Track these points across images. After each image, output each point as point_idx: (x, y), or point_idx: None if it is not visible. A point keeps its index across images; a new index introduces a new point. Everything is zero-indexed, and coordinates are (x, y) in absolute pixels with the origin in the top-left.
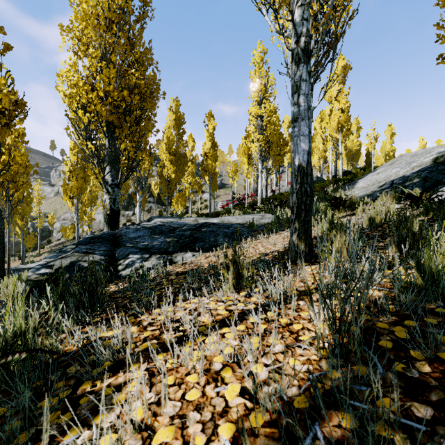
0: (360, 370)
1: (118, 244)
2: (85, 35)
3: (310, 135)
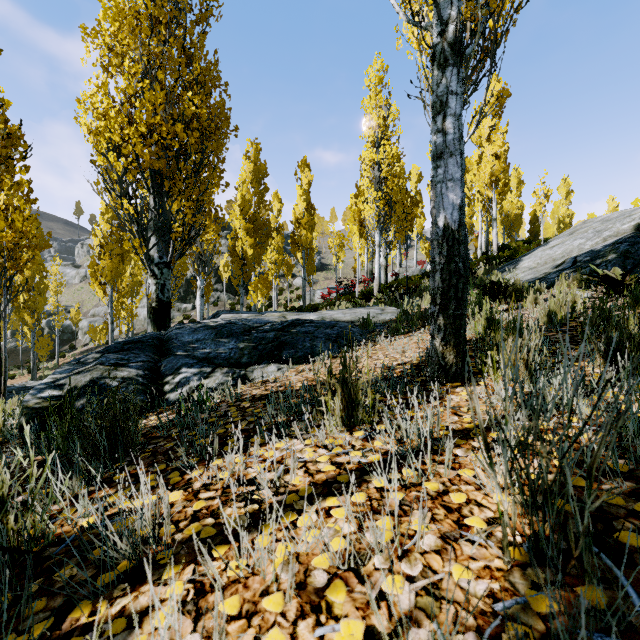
0: (593, 597)
1: (166, 352)
2: (119, 41)
3: (462, 181)
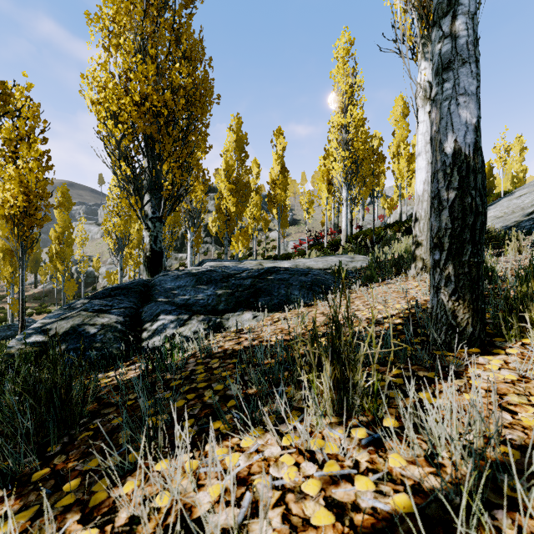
0: None
1: (148, 298)
2: (116, 23)
3: (477, 96)
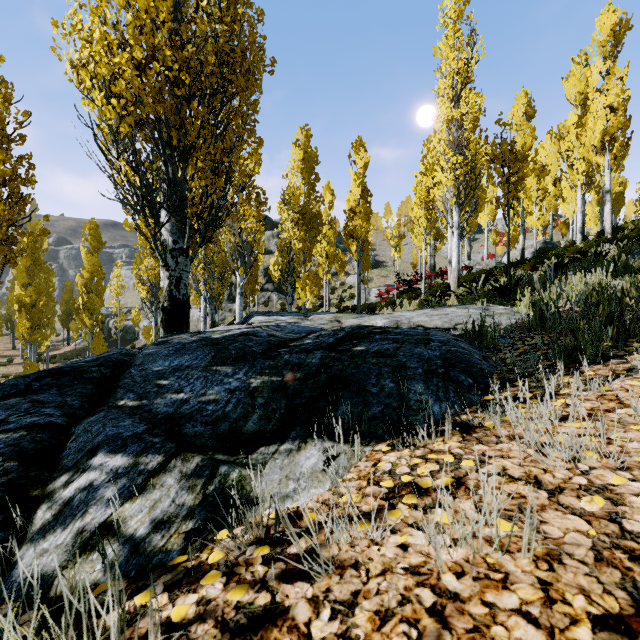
0: None
1: (107, 394)
2: None
3: None
